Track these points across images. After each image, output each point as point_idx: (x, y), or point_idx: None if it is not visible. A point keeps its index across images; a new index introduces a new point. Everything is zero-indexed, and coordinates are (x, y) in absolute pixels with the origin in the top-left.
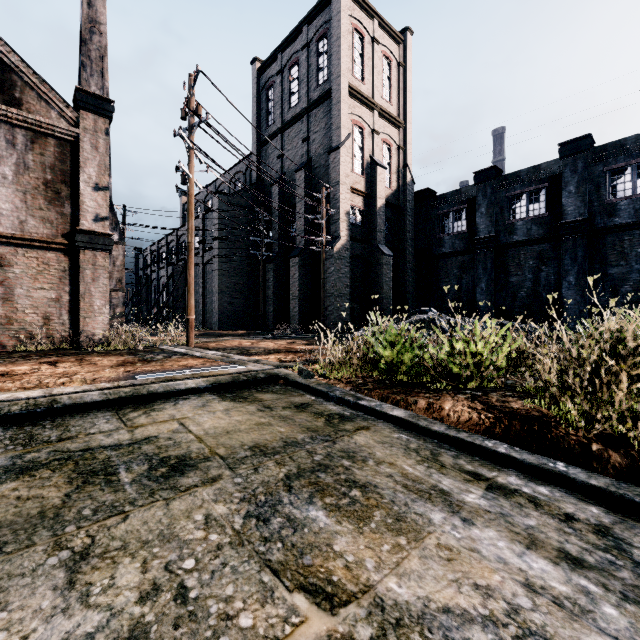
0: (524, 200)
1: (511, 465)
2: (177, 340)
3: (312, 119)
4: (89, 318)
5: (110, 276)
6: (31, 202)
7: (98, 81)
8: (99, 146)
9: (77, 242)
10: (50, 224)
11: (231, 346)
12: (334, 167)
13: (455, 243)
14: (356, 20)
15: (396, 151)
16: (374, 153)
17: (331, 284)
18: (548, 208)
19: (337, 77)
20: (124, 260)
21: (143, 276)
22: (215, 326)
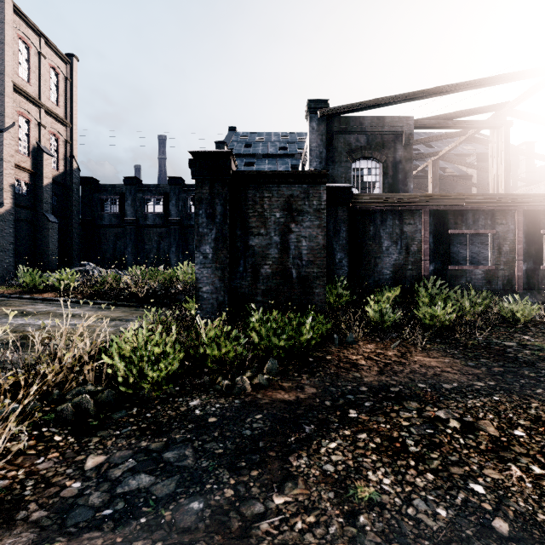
0: (153, 202)
1: (59, 301)
2: None
3: None
4: None
5: None
6: None
7: None
8: None
9: None
10: None
11: None
12: None
13: (112, 219)
14: (22, 32)
15: (64, 143)
16: (41, 141)
17: None
18: (164, 209)
19: (1, 73)
20: None
21: None
22: None
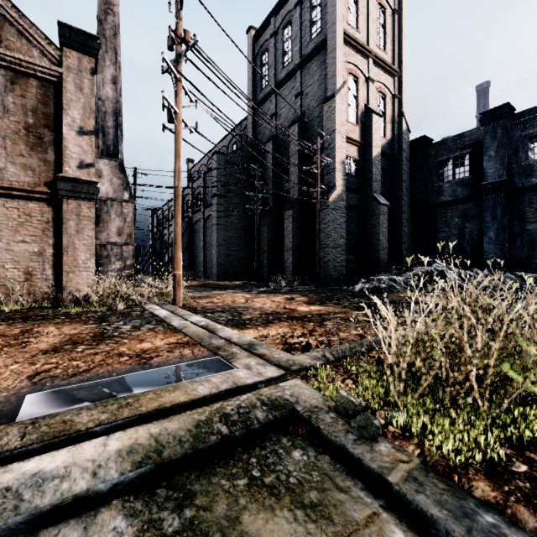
0: None
1: None
2: (166, 296)
3: (305, 73)
4: (73, 273)
5: (121, 231)
6: (11, 148)
7: (112, 57)
8: (84, 87)
9: (59, 190)
10: (32, 172)
11: (222, 305)
12: (329, 116)
13: (456, 190)
14: None
15: (390, 100)
16: (369, 102)
17: (326, 235)
18: None
19: (332, 24)
20: (133, 217)
21: (157, 232)
22: (214, 276)
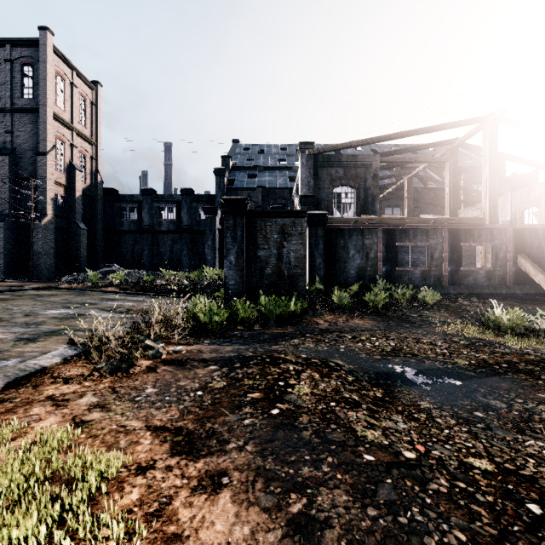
0: (167, 210)
1: (120, 293)
2: None
3: (16, 119)
4: None
5: None
6: None
7: None
8: None
9: None
10: None
11: None
12: (41, 166)
13: (131, 226)
14: (59, 68)
15: (90, 159)
16: (73, 160)
17: (39, 246)
18: (177, 217)
19: (44, 105)
20: None
21: None
22: None
